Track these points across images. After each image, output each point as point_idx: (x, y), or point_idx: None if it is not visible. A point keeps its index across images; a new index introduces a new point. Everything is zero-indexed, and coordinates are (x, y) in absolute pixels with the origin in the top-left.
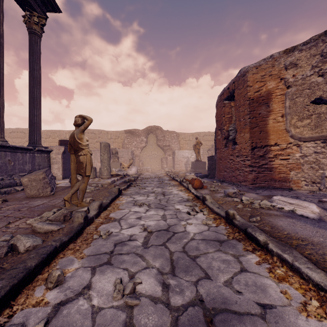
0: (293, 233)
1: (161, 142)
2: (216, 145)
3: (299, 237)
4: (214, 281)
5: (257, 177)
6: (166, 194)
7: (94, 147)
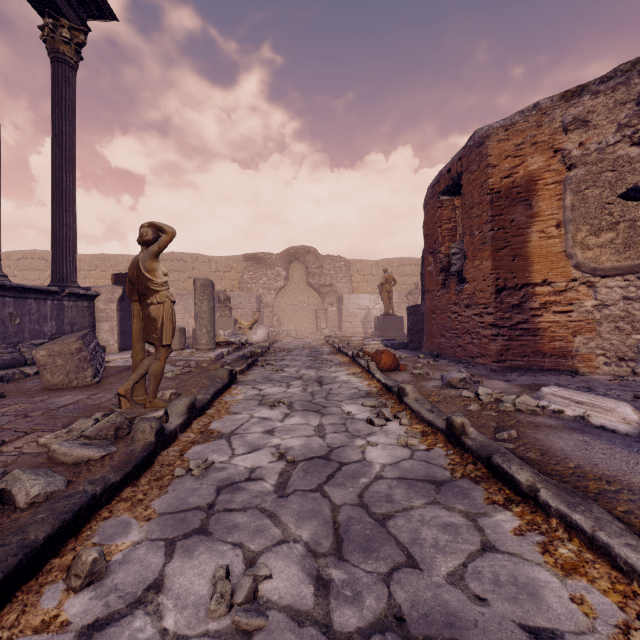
0: (587, 466)
1: (316, 278)
2: (425, 285)
3: (601, 474)
4: (426, 572)
5: (507, 348)
6: (325, 382)
7: (183, 289)
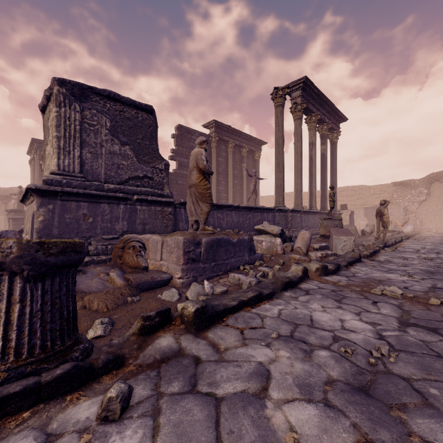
0: None
1: None
2: None
3: None
4: None
5: None
6: (442, 243)
7: (353, 205)
